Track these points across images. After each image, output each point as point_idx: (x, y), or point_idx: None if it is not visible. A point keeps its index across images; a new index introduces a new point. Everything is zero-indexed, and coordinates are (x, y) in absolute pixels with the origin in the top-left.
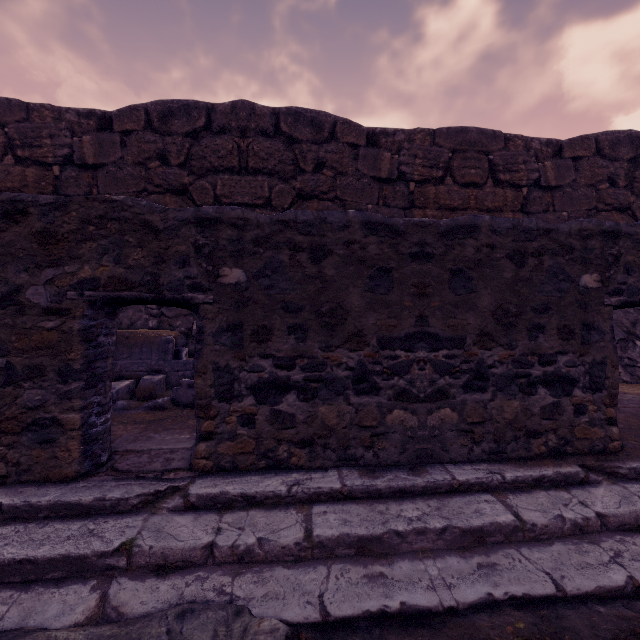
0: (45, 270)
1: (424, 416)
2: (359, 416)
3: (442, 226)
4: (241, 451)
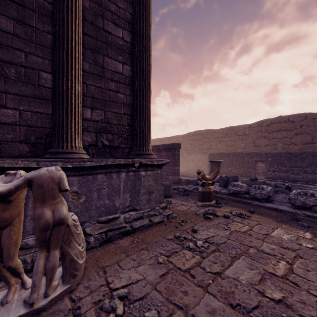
0: (251, 159)
1: (296, 176)
2: (286, 175)
3: (299, 153)
4: (270, 177)
